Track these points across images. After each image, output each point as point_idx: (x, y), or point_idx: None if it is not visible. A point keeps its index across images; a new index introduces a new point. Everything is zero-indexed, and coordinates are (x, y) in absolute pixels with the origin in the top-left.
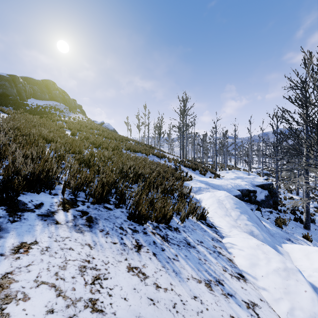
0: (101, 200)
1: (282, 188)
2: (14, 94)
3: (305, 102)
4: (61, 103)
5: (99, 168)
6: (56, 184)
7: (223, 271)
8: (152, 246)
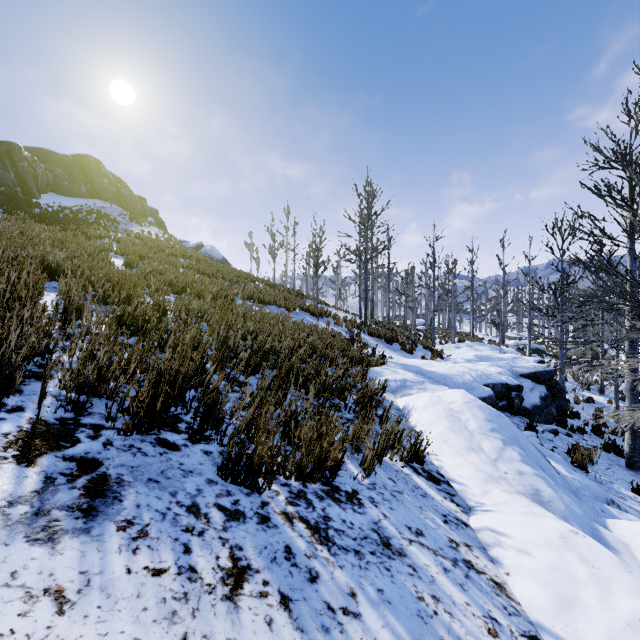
0: (151, 424)
1: (570, 380)
2: (10, 182)
3: (631, 195)
4: (114, 204)
5: (168, 338)
6: (17, 381)
7: (490, 634)
8: (280, 566)
